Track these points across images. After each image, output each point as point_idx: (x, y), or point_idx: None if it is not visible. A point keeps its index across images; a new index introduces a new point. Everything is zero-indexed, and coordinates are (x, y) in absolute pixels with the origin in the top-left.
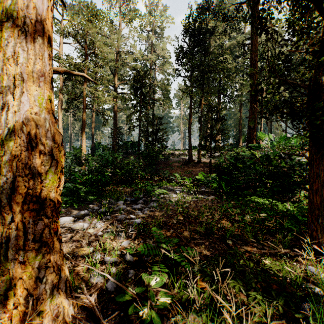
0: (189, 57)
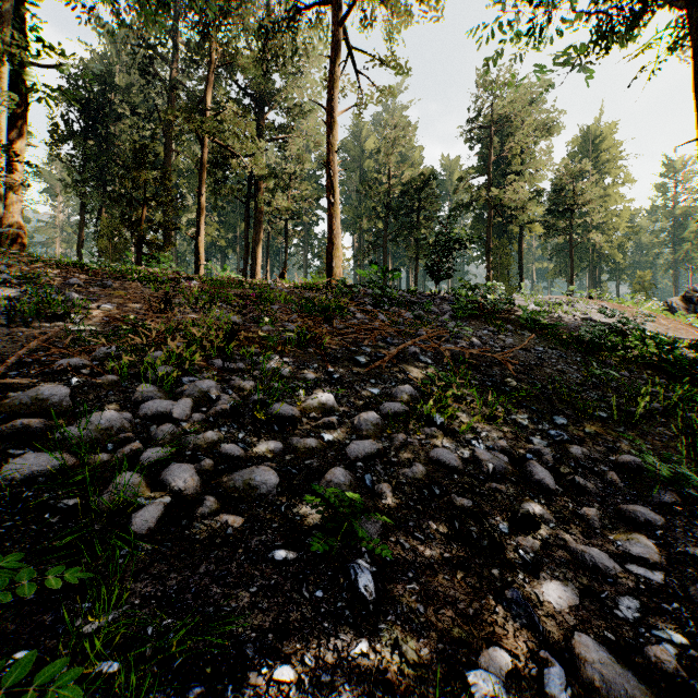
0: (79, 141)
